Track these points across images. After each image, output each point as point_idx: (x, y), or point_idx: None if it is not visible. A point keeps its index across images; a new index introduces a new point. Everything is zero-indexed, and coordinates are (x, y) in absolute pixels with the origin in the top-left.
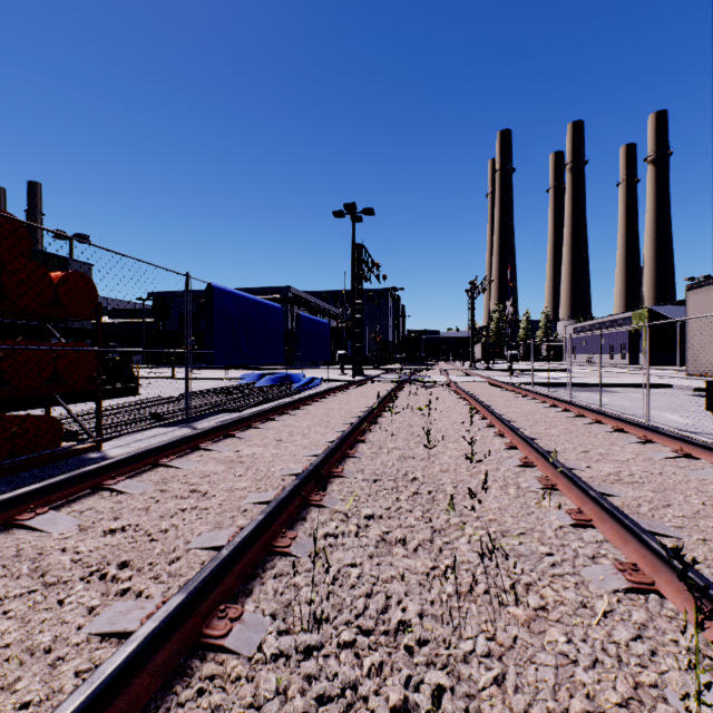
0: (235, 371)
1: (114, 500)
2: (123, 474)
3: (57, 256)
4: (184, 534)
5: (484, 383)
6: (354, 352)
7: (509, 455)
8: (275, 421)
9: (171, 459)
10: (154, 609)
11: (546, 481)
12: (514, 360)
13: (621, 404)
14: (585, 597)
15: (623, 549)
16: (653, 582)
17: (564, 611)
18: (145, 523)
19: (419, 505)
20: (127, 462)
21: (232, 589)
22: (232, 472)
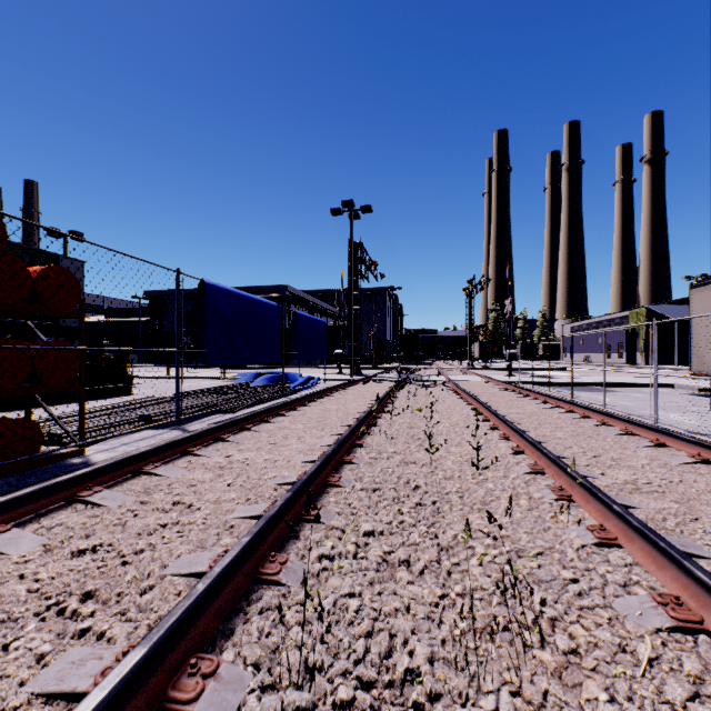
0: (232, 370)
1: (87, 514)
2: (101, 483)
3: (47, 253)
4: (161, 556)
5: (483, 383)
6: (352, 351)
7: (517, 460)
8: (270, 423)
9: (155, 466)
10: (112, 661)
11: (560, 492)
12: (512, 359)
13: (623, 404)
14: (623, 638)
15: (658, 576)
16: (702, 619)
17: (600, 656)
18: (119, 542)
19: (423, 518)
20: (106, 471)
21: (208, 632)
22: (220, 481)
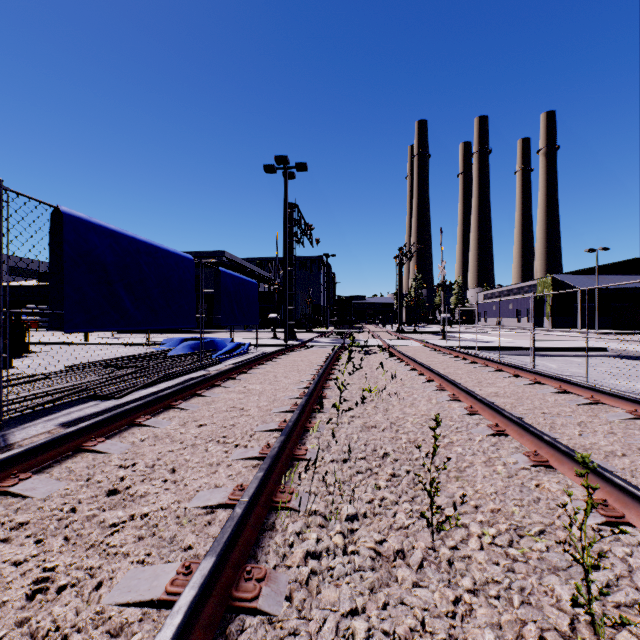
0: (166, 335)
1: None
2: None
3: None
4: None
5: (423, 348)
6: (286, 315)
7: None
8: (144, 428)
9: None
10: None
11: None
12: (447, 323)
13: (575, 372)
14: None
15: None
16: None
17: None
18: None
19: None
20: None
21: None
22: None
